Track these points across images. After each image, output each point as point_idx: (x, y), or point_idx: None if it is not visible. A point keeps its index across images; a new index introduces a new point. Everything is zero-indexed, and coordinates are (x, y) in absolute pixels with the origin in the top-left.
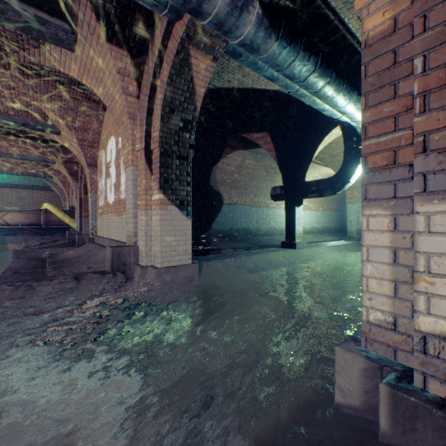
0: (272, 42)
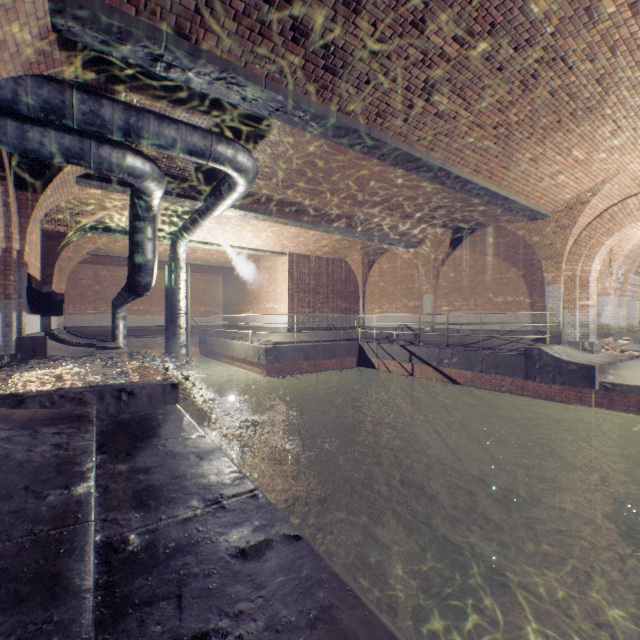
0: None
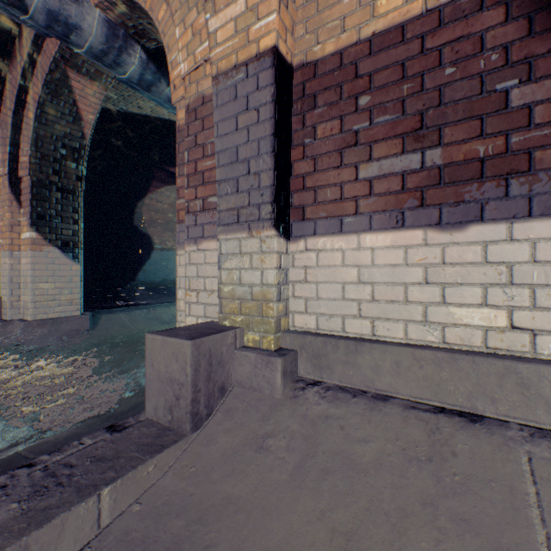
0: (164, 86)
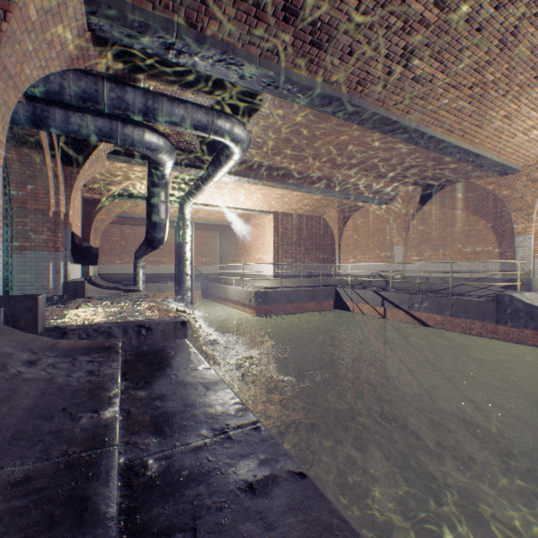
0: None
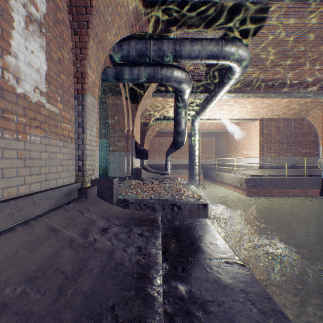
0: None
